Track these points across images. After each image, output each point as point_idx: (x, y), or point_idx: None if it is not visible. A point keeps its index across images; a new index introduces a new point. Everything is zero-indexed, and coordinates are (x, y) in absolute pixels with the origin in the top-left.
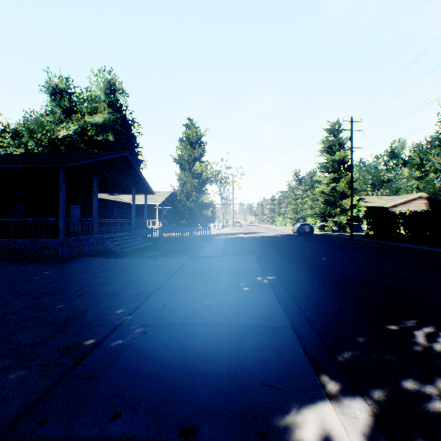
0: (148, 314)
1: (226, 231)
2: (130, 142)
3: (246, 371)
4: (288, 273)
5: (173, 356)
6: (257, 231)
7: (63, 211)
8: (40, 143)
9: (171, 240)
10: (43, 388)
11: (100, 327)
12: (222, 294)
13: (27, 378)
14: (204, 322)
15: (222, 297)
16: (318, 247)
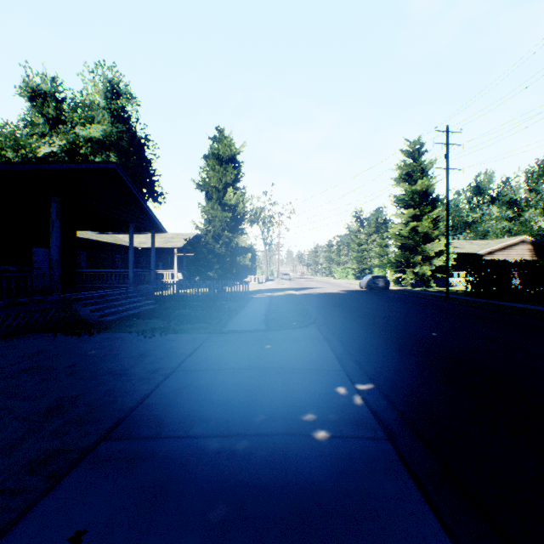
0: None
1: (271, 285)
2: (142, 167)
3: None
4: (393, 372)
5: None
6: (312, 285)
7: None
8: None
9: (192, 300)
10: None
11: None
12: (264, 467)
13: None
14: None
15: (264, 484)
16: (409, 311)
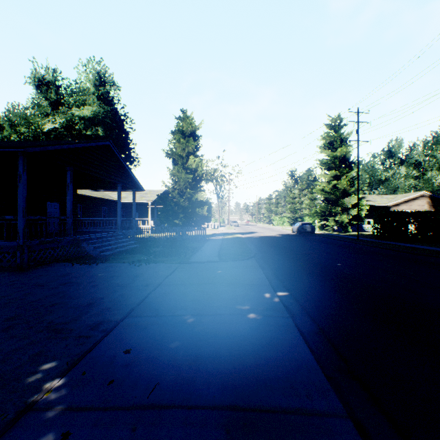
0: (93, 375)
1: (222, 230)
2: (122, 138)
3: None
4: (303, 286)
5: None
6: (255, 230)
7: (22, 207)
8: (24, 137)
9: (163, 241)
10: None
11: None
12: (219, 327)
13: None
14: (186, 402)
15: (219, 333)
16: (325, 249)
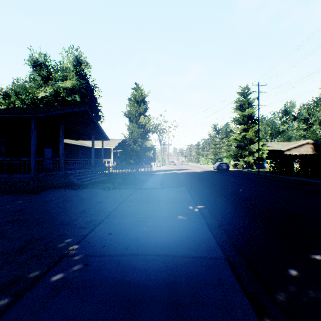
0: (94, 243)
1: (164, 168)
2: (92, 102)
3: (185, 317)
4: (214, 202)
5: (110, 296)
6: (187, 168)
7: (34, 152)
8: (24, 102)
9: (122, 175)
10: None
11: (46, 258)
12: (161, 223)
13: None
14: (144, 253)
15: (161, 225)
16: (234, 181)
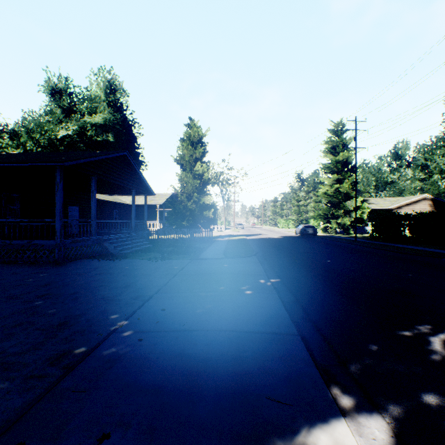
0: (145, 319)
1: (228, 233)
2: (131, 143)
3: (250, 384)
4: (292, 275)
5: (170, 366)
6: (259, 233)
7: (60, 211)
8: (39, 143)
9: (172, 242)
10: (24, 404)
11: (93, 334)
12: (224, 298)
13: (9, 392)
14: (205, 328)
15: (224, 301)
16: (322, 249)
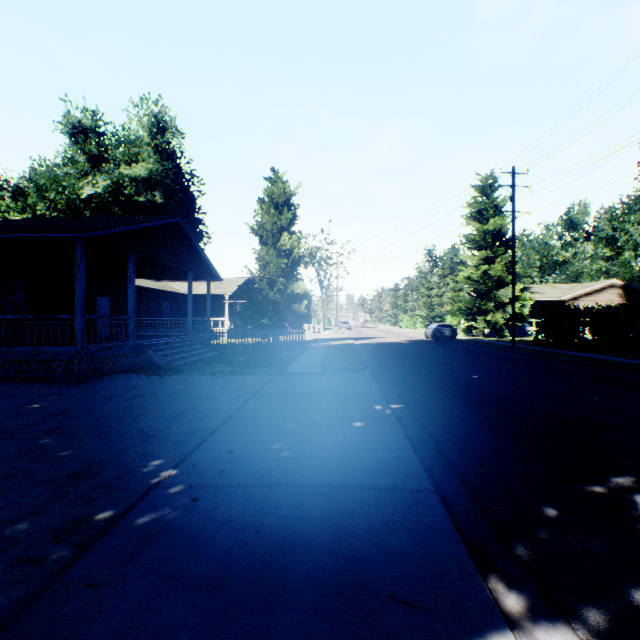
0: (203, 467)
1: (328, 335)
2: (187, 206)
3: (363, 573)
4: (423, 398)
5: (239, 544)
6: (373, 335)
7: (81, 304)
8: (55, 206)
9: (247, 349)
10: (9, 607)
11: (123, 490)
12: (322, 433)
13: None
14: (293, 482)
15: (322, 438)
16: (464, 359)
